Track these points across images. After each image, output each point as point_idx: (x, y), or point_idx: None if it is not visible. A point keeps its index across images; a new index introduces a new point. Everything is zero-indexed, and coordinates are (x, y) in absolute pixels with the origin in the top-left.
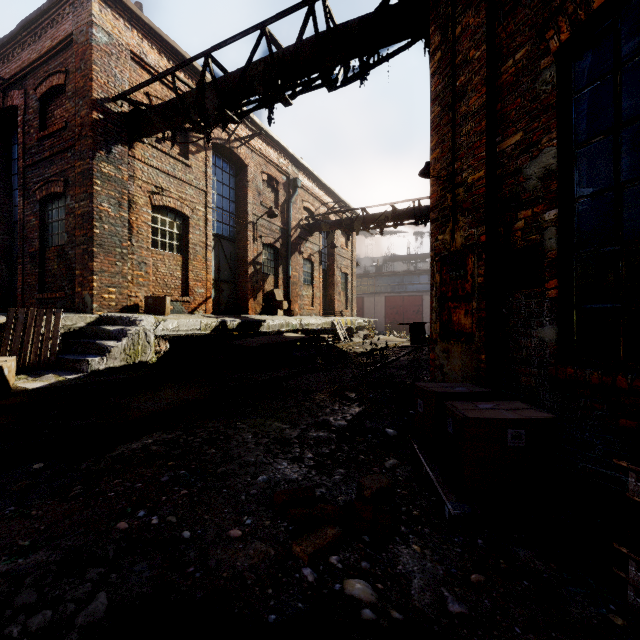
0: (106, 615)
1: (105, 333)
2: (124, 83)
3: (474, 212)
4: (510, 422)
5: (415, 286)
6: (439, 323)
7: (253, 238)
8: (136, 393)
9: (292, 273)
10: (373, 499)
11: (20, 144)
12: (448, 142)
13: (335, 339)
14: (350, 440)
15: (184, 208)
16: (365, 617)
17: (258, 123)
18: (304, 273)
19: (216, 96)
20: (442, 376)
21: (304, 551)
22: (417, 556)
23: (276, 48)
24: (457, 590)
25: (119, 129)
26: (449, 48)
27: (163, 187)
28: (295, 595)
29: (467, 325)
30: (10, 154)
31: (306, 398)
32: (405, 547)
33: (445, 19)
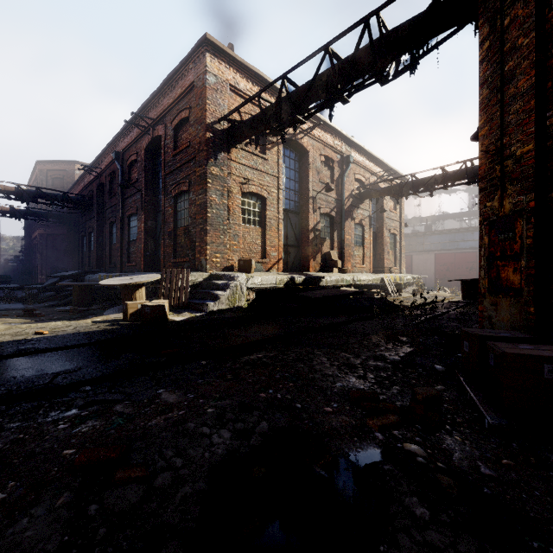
0: (269, 431)
1: (215, 286)
2: (225, 108)
3: (522, 181)
4: (546, 359)
5: (468, 243)
6: (487, 279)
7: (313, 210)
8: (240, 327)
9: (345, 236)
10: (424, 402)
11: (162, 160)
12: (496, 120)
13: (384, 293)
14: (403, 370)
15: (263, 192)
16: (419, 461)
17: (317, 115)
18: (355, 236)
19: (289, 106)
20: (490, 326)
21: (375, 423)
22: (458, 443)
23: (336, 60)
24: (489, 465)
25: (222, 141)
26: (497, 38)
27: (249, 178)
28: (371, 443)
29: (515, 281)
30: (155, 167)
31: (363, 338)
32: (449, 436)
33: (493, 12)
